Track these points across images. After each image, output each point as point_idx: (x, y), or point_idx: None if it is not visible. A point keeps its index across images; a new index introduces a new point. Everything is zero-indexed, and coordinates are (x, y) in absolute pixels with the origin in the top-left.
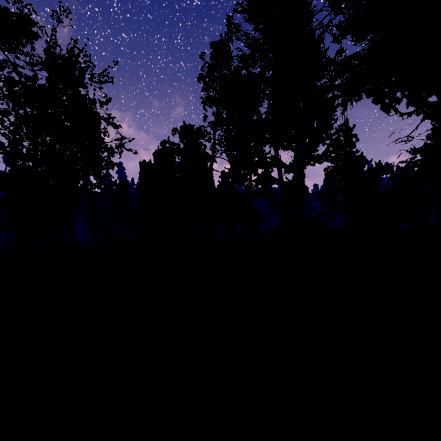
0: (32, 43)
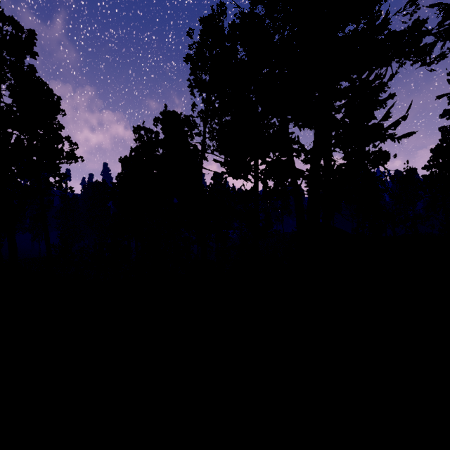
0: None
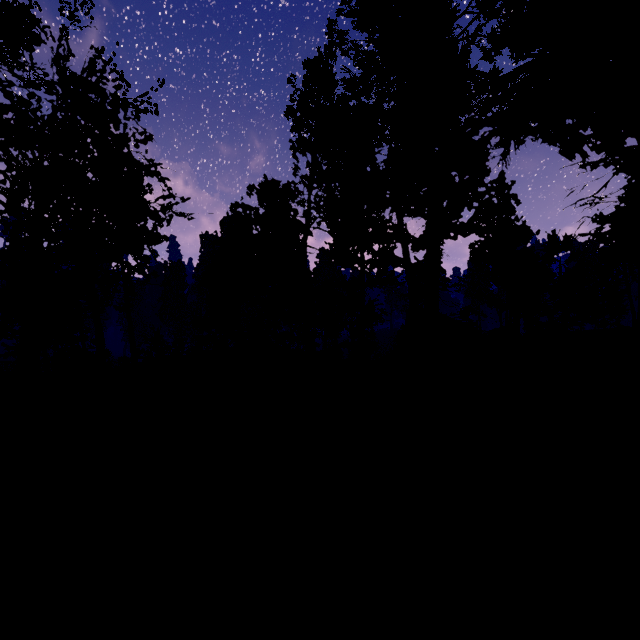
0: (31, 48)
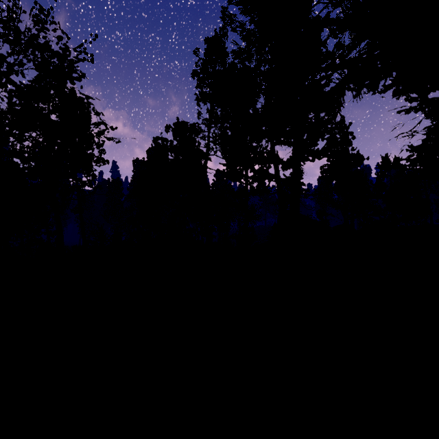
0: None
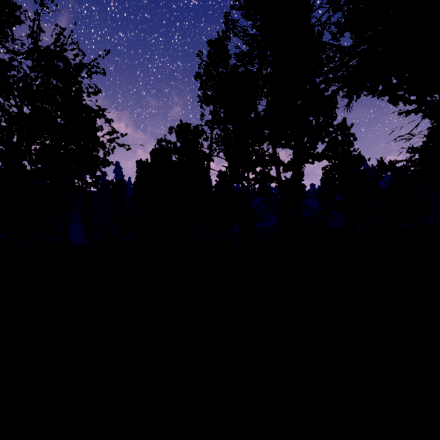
0: (13, 26)
